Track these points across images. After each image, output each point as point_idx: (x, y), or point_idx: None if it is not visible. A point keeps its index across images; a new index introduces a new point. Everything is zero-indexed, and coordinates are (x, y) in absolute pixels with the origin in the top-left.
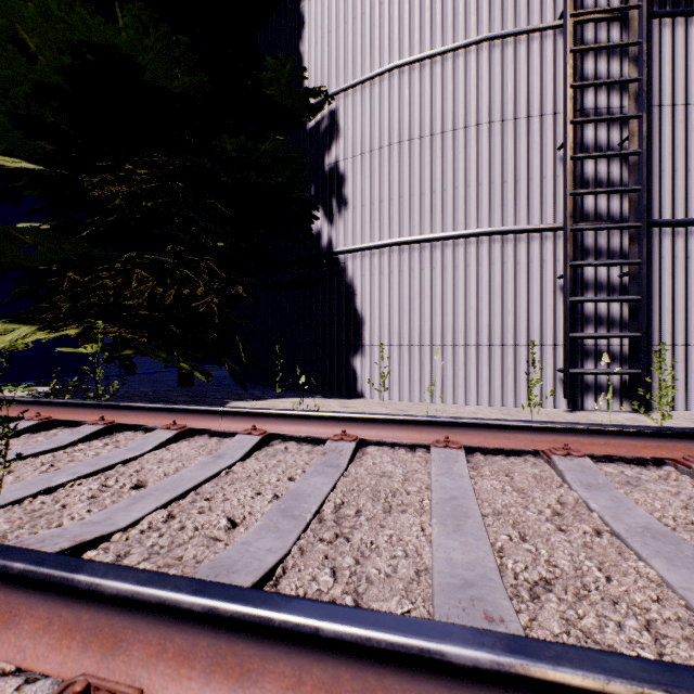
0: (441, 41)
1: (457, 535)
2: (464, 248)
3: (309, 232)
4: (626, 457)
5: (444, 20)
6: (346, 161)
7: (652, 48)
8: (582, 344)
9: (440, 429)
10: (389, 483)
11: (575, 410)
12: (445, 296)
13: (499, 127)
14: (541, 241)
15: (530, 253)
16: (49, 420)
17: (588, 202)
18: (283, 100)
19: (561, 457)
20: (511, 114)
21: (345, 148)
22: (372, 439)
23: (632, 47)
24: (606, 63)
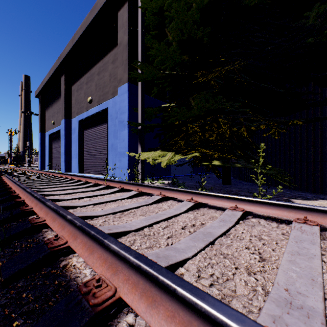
0: None
1: None
2: None
3: None
4: None
5: None
6: None
7: None
8: None
9: None
10: None
11: None
12: None
13: None
14: None
15: None
16: (244, 211)
17: None
18: None
19: None
20: None
21: None
22: None
23: None
24: None
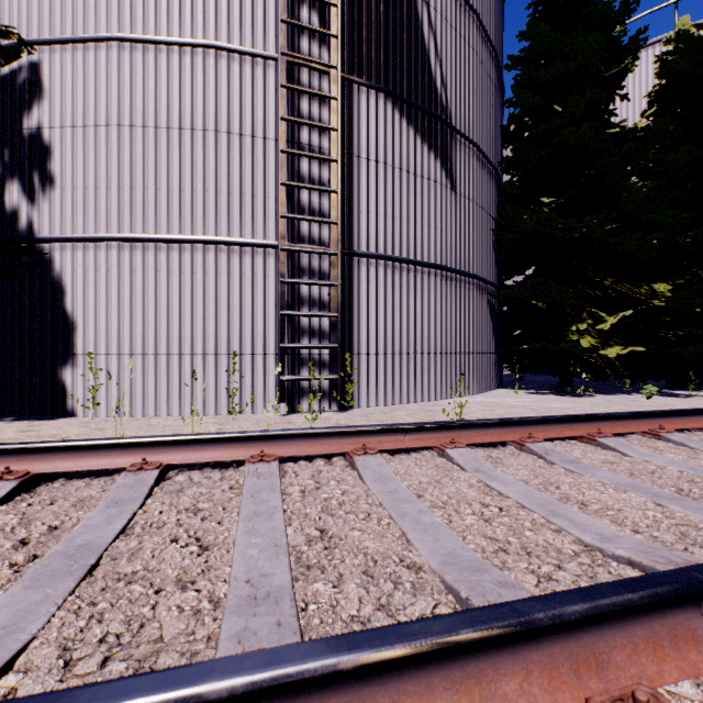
0: (167, 30)
1: None
2: (191, 254)
3: None
4: (226, 461)
5: (170, 8)
6: (53, 129)
7: (353, 107)
8: (300, 353)
9: (14, 458)
10: None
11: (292, 413)
12: (171, 302)
13: (226, 138)
14: (265, 256)
15: (255, 266)
16: None
17: (304, 226)
18: None
19: (130, 473)
20: (237, 129)
21: (51, 113)
22: None
23: (333, 100)
24: (319, 108)
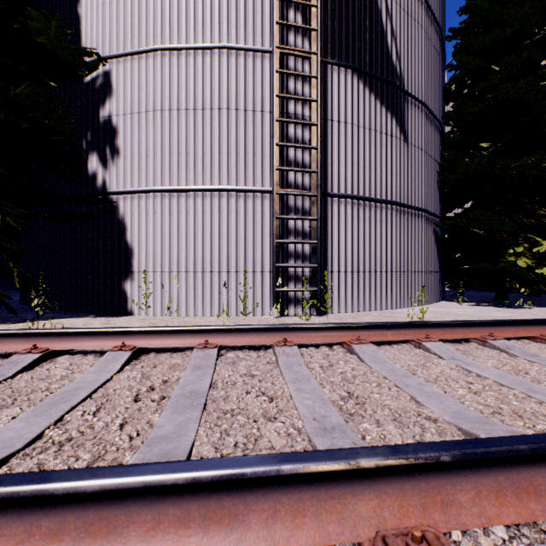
0: (194, 39)
1: (34, 417)
2: (210, 199)
3: (80, 173)
4: (256, 345)
5: (196, 23)
6: (118, 116)
7: (327, 82)
8: (287, 271)
9: (125, 337)
10: (39, 384)
11: (282, 316)
12: (196, 234)
13: (234, 114)
14: (262, 199)
15: (255, 207)
16: None
17: (291, 176)
18: (56, 51)
19: (199, 349)
20: (242, 106)
21: (117, 105)
22: (76, 349)
23: (313, 79)
24: (302, 85)
